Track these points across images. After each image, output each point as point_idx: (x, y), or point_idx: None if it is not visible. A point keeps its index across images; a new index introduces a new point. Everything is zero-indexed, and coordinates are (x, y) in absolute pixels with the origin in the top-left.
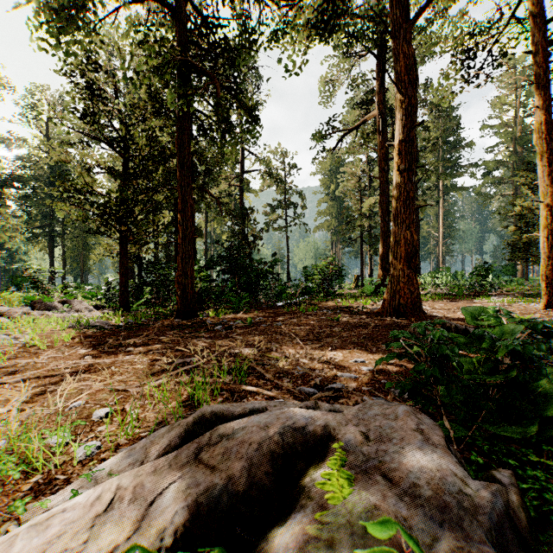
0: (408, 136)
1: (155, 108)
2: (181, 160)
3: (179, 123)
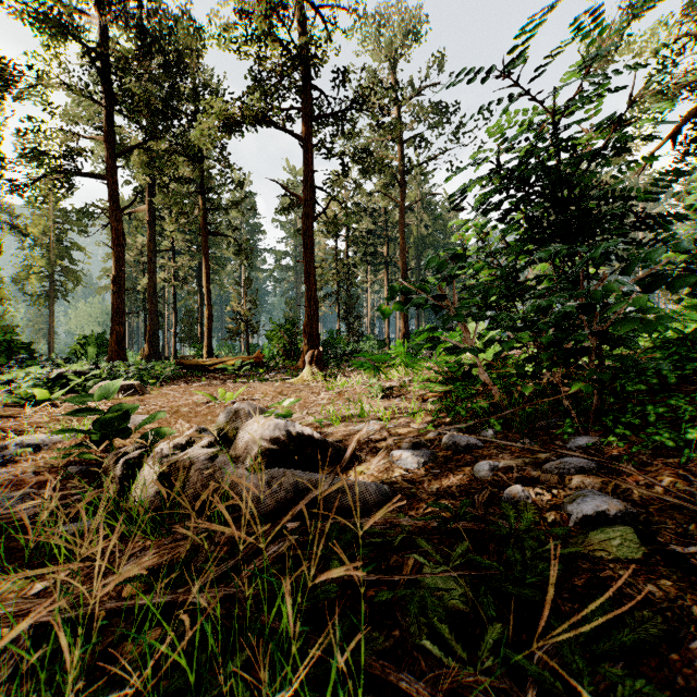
0: (118, 274)
1: None
2: None
3: None
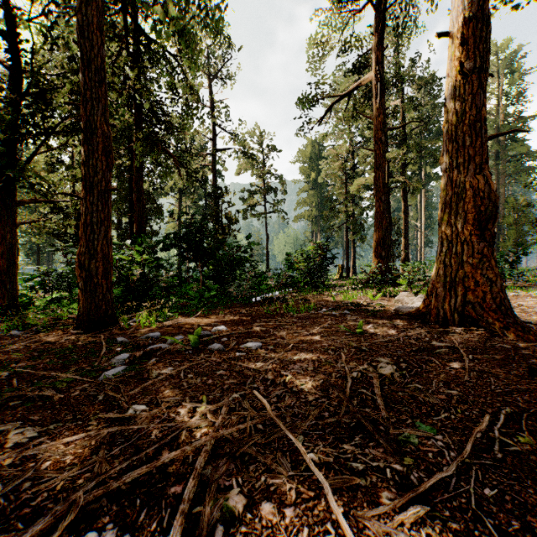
0: (478, 11)
1: (67, 5)
2: (83, 52)
3: None
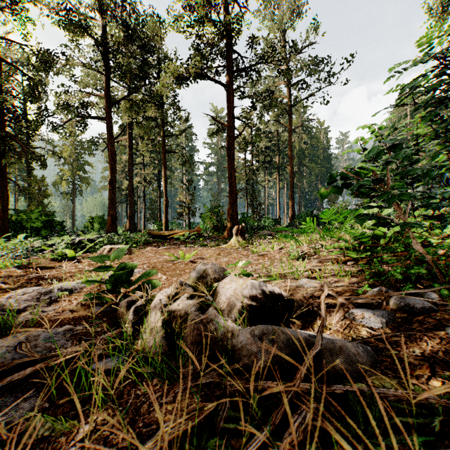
0: (112, 178)
1: None
2: (2, 174)
3: (1, 158)
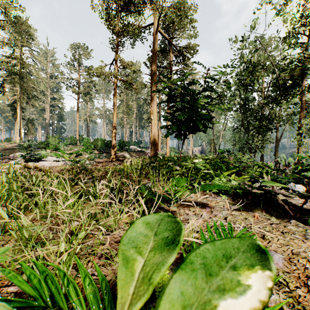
0: None
1: None
2: None
3: None
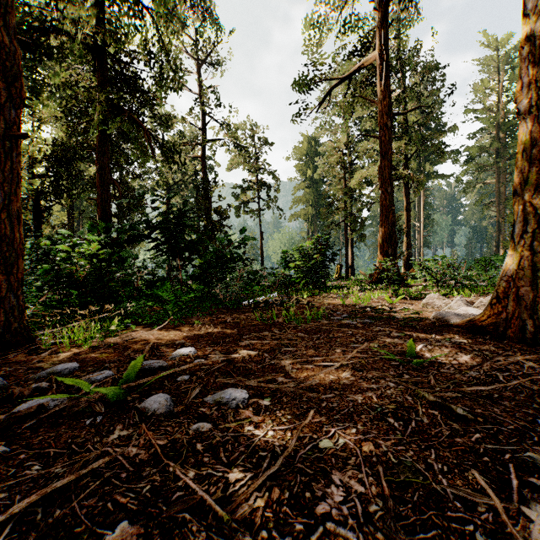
0: None
1: None
2: None
3: None
